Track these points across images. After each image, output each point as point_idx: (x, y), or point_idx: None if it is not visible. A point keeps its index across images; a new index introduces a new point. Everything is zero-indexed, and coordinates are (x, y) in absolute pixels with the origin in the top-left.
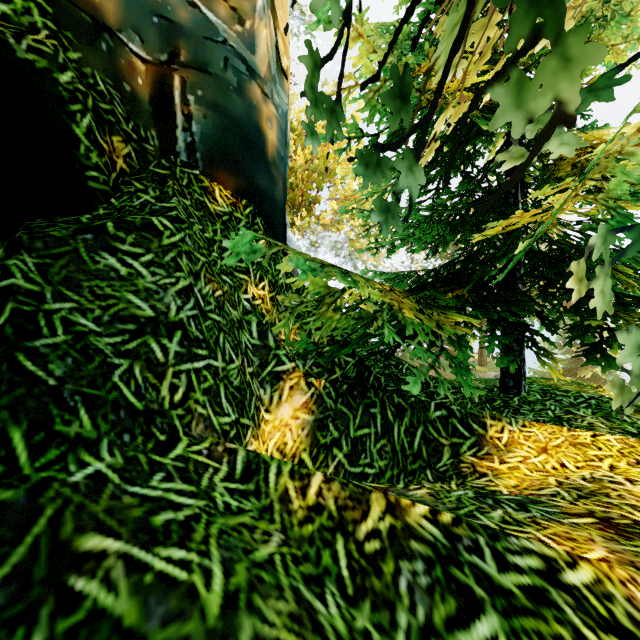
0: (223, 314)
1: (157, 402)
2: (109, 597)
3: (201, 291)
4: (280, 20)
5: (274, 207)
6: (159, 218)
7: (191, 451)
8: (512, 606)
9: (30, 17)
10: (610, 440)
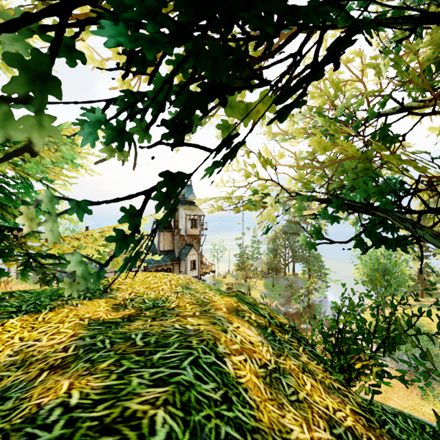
0: None
1: None
2: None
3: None
4: None
5: None
6: None
7: None
8: (68, 438)
9: None
10: (14, 322)
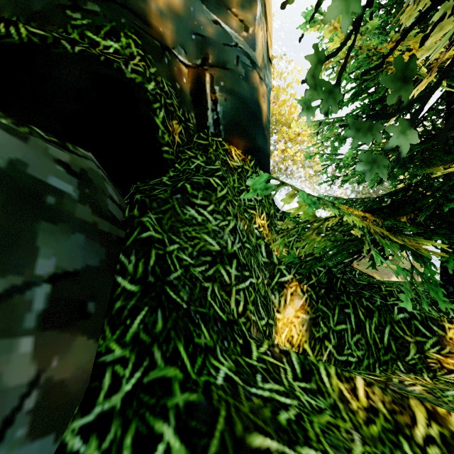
0: (249, 242)
1: (231, 313)
2: None
3: (239, 228)
4: (268, 23)
5: (266, 159)
6: (213, 178)
7: (261, 353)
8: None
9: (130, 49)
10: None
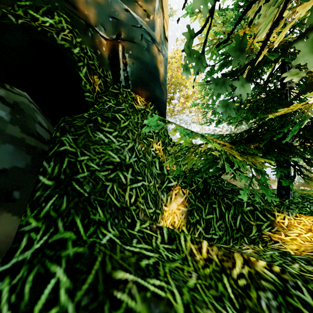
0: (145, 159)
1: (124, 203)
2: (132, 302)
3: (137, 148)
4: (165, 13)
5: (163, 105)
6: (118, 114)
7: (143, 227)
8: None
9: (61, 24)
10: None
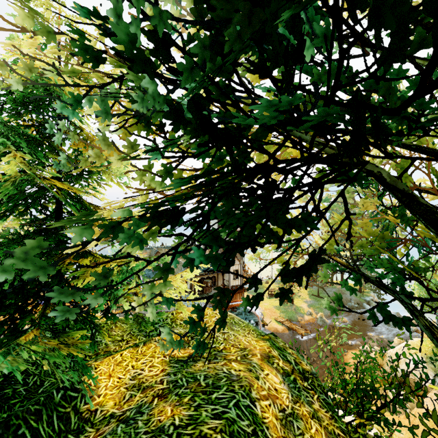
0: None
1: None
2: None
3: None
4: None
5: None
6: None
7: None
8: None
9: None
10: (126, 354)
